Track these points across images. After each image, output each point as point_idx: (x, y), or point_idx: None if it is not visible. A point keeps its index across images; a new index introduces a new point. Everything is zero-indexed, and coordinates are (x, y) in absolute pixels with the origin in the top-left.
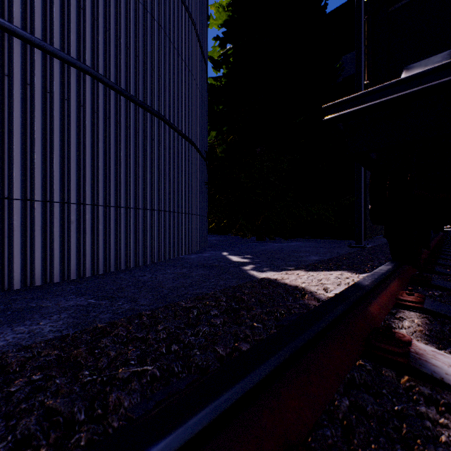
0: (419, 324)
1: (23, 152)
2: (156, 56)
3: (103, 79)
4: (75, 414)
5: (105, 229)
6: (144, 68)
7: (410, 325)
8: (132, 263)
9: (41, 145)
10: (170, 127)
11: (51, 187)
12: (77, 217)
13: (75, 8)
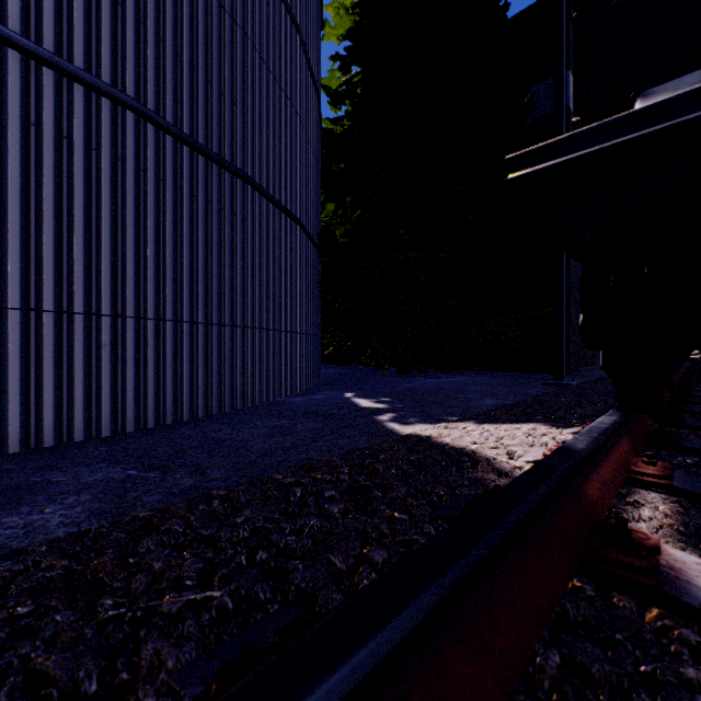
0: (668, 514)
1: (24, 233)
2: (239, 82)
3: (154, 117)
4: (77, 686)
5: (157, 356)
6: (221, 100)
7: (653, 516)
8: (200, 411)
9: (54, 222)
10: (261, 195)
11: (69, 289)
12: (113, 337)
13: (109, 3)
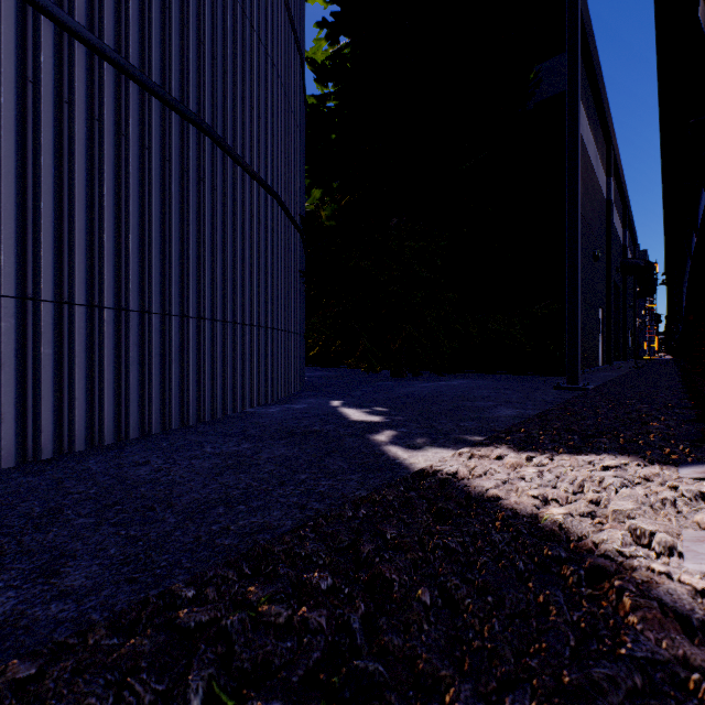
0: None
1: None
2: None
3: (50, 7)
4: None
5: (58, 355)
6: (164, 15)
7: None
8: (132, 430)
9: None
10: (225, 152)
11: None
12: None
13: None
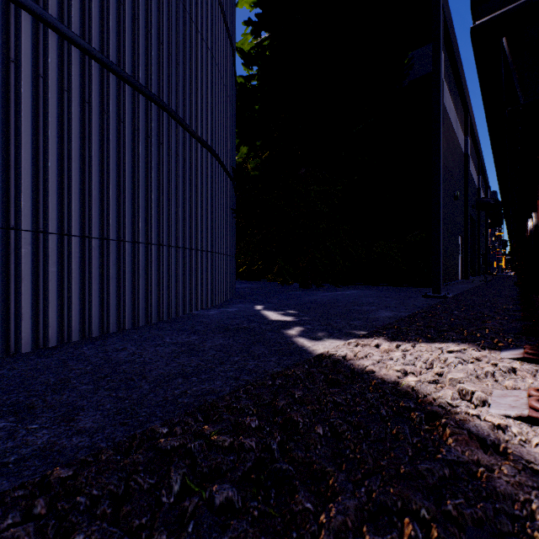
0: None
1: None
2: (154, 11)
3: (55, 23)
4: None
5: (60, 272)
6: (134, 24)
7: None
8: (112, 326)
9: None
10: (177, 122)
11: None
12: (3, 251)
13: None
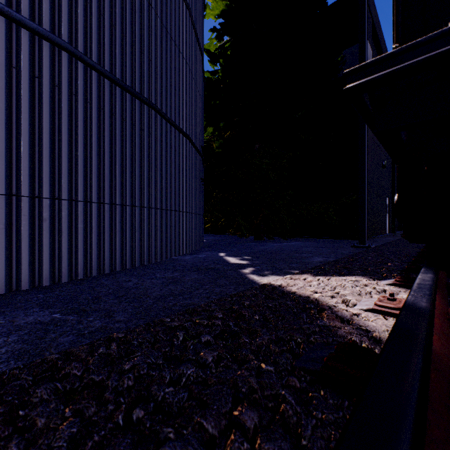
0: None
1: None
2: (145, 37)
3: (82, 57)
4: None
5: (85, 228)
6: (132, 49)
7: None
8: (117, 266)
9: (5, 129)
10: (162, 117)
11: (17, 178)
12: (51, 214)
13: None
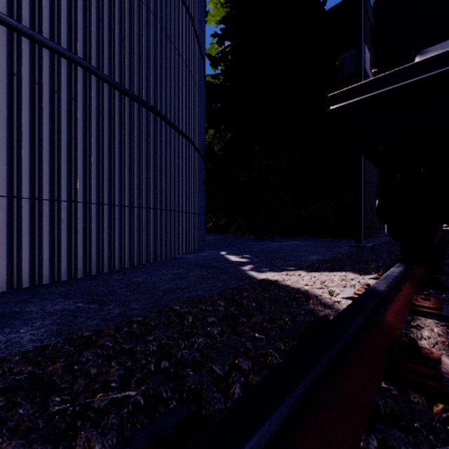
0: (441, 334)
1: (9, 146)
2: (152, 49)
3: (95, 71)
4: None
5: (98, 228)
6: (140, 61)
7: (431, 336)
8: (126, 263)
9: (29, 139)
10: (166, 123)
11: (39, 183)
12: (68, 215)
13: None
